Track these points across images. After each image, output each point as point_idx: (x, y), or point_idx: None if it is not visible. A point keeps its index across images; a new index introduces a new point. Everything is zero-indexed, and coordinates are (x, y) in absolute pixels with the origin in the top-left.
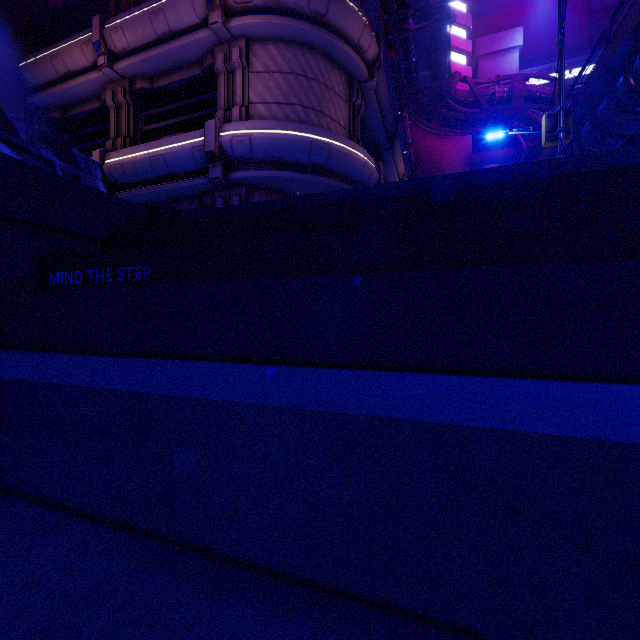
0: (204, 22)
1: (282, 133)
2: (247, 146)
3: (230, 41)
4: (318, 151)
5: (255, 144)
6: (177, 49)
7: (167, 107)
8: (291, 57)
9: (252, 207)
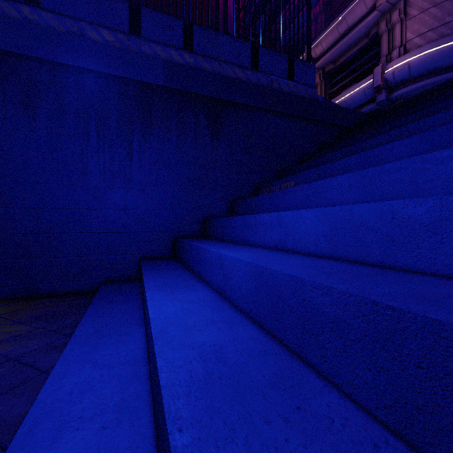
0: (371, 9)
1: (437, 49)
2: (406, 71)
3: (390, 9)
4: None
5: (413, 67)
6: (352, 36)
7: (344, 73)
8: None
9: (429, 91)
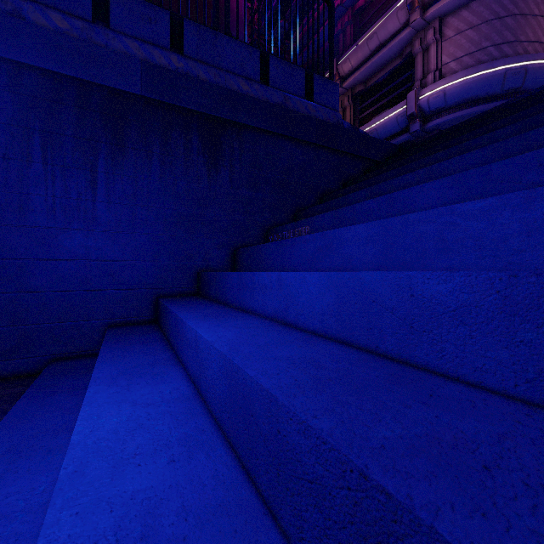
0: (405, 24)
1: (474, 76)
2: (441, 99)
3: (425, 27)
4: (512, 77)
5: (448, 95)
6: (384, 54)
7: (375, 96)
8: (482, 10)
9: (464, 123)
